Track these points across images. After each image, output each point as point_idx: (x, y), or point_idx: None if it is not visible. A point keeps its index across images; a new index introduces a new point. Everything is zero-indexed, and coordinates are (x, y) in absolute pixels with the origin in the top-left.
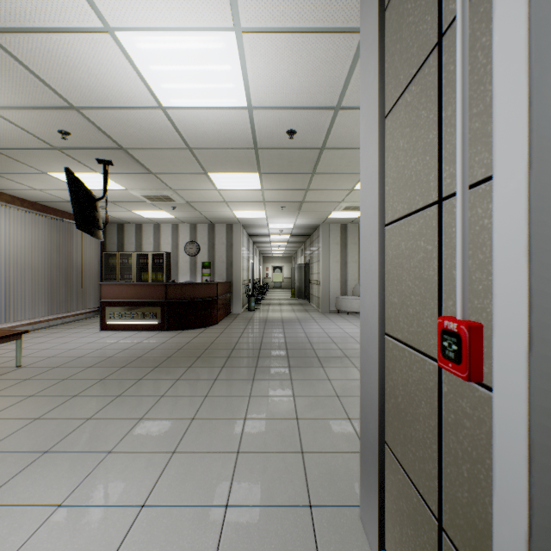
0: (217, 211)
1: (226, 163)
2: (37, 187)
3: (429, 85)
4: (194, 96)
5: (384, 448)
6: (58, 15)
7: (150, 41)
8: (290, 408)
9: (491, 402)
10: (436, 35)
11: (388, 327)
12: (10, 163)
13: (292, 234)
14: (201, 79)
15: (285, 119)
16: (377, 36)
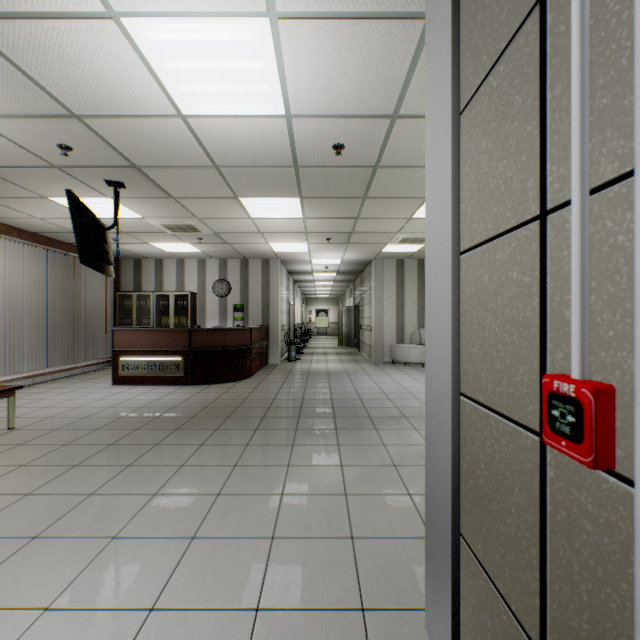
0: (251, 244)
1: (261, 185)
2: (36, 214)
3: (525, 60)
4: (220, 102)
5: (459, 542)
6: None
7: (164, 30)
8: (337, 481)
9: (629, 500)
10: None
11: (465, 385)
12: (3, 185)
13: (339, 271)
14: (228, 80)
15: (331, 130)
16: (450, 9)
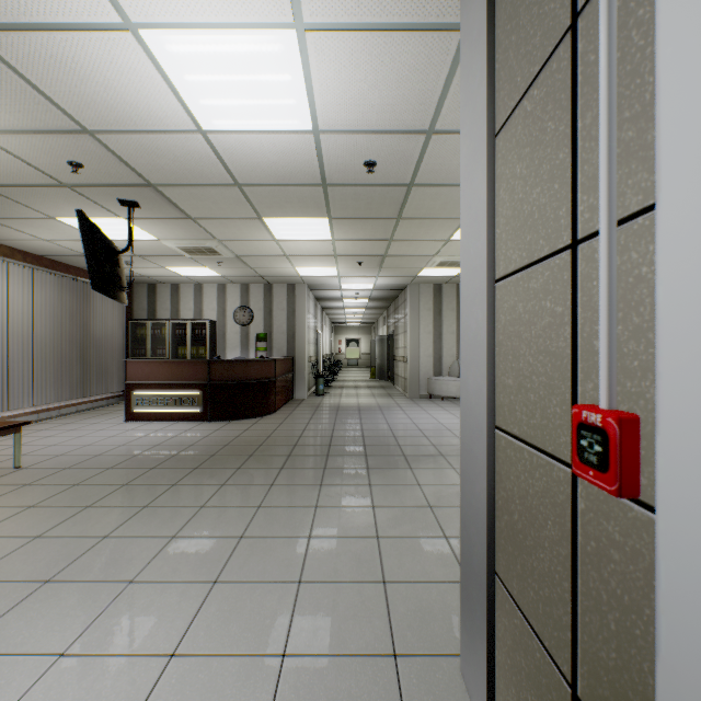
0: (275, 267)
1: (286, 204)
2: (43, 236)
3: (558, 86)
4: (243, 116)
5: (494, 582)
6: (63, 7)
7: (184, 42)
8: (368, 523)
9: (652, 527)
10: (569, 15)
11: (500, 418)
12: (7, 204)
13: (371, 298)
14: (251, 93)
15: (362, 146)
16: (485, 27)
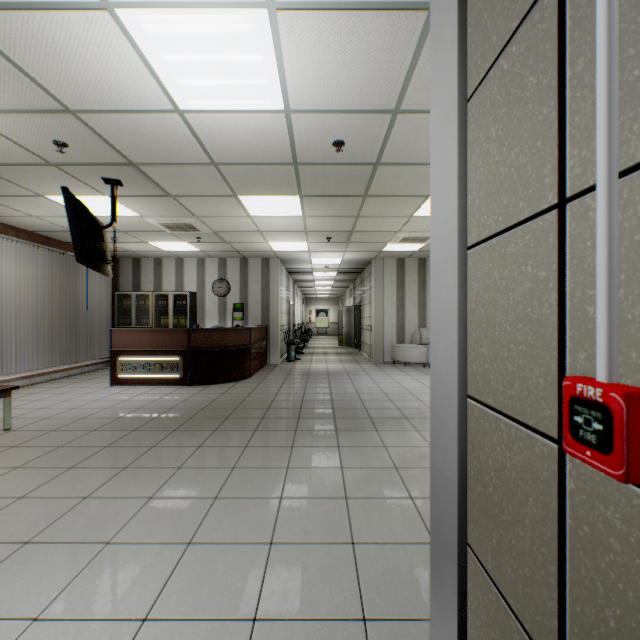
0: (250, 243)
1: (260, 183)
2: (34, 213)
3: (541, 36)
4: (218, 96)
5: (466, 552)
6: None
7: (160, 21)
8: (337, 484)
9: None
10: None
11: (472, 387)
12: None
13: (339, 271)
14: (225, 73)
15: (331, 126)
16: None
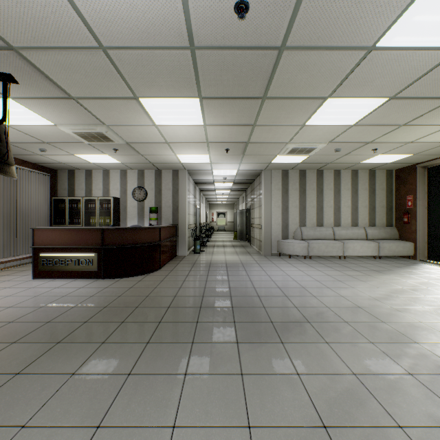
0: (160, 155)
1: (158, 79)
2: None
3: None
4: None
5: None
6: None
7: None
8: None
9: None
10: None
11: None
12: None
13: (235, 182)
14: None
15: None
16: None
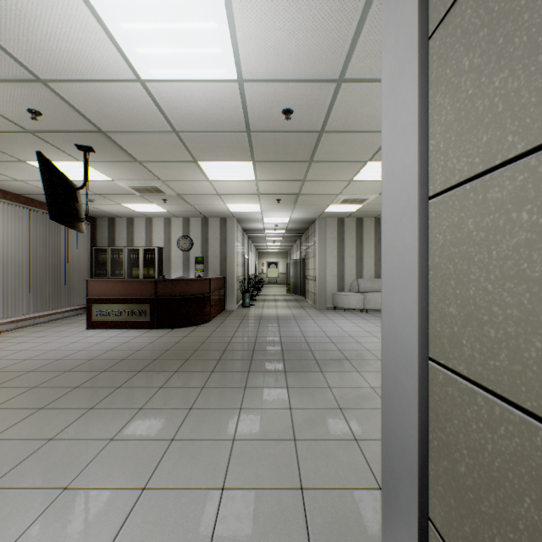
0: (210, 204)
1: (217, 149)
2: (18, 177)
3: None
4: (175, 65)
5: (427, 528)
6: None
7: None
8: (286, 425)
9: None
10: None
11: (436, 350)
12: None
13: (287, 229)
14: (182, 42)
15: (280, 95)
16: None
